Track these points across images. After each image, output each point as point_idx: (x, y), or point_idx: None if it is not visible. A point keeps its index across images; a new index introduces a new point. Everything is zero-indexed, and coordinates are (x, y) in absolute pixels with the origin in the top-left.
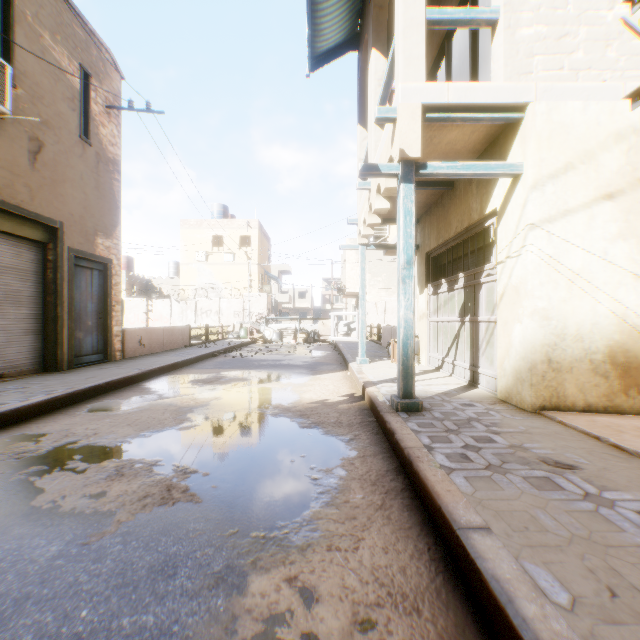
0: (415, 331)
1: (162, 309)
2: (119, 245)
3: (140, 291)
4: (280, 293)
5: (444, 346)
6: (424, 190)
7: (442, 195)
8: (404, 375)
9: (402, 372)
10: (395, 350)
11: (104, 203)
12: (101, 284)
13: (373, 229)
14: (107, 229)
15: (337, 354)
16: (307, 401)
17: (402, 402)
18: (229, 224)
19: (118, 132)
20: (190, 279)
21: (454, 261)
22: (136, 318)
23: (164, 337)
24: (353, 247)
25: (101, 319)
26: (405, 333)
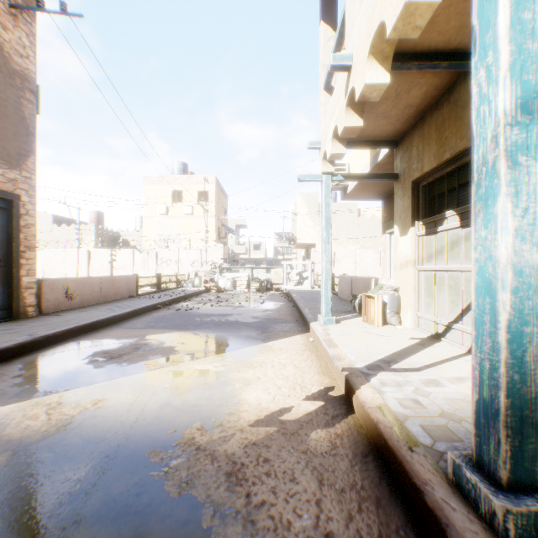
0: (389, 282)
1: (125, 259)
2: (33, 179)
3: (109, 243)
4: (237, 245)
5: (450, 306)
6: (426, 78)
7: (450, 88)
8: (512, 423)
9: (506, 415)
10: (367, 307)
11: (6, 124)
12: (4, 225)
13: (345, 146)
14: (12, 157)
15: (291, 306)
16: (251, 415)
17: (517, 510)
18: (188, 180)
19: (31, 43)
20: (152, 231)
21: (462, 186)
22: (101, 267)
23: (103, 287)
24: (315, 177)
25: (4, 268)
26: (515, 305)
